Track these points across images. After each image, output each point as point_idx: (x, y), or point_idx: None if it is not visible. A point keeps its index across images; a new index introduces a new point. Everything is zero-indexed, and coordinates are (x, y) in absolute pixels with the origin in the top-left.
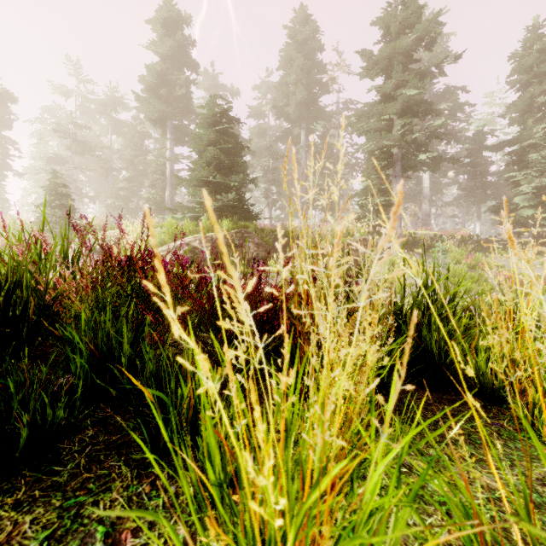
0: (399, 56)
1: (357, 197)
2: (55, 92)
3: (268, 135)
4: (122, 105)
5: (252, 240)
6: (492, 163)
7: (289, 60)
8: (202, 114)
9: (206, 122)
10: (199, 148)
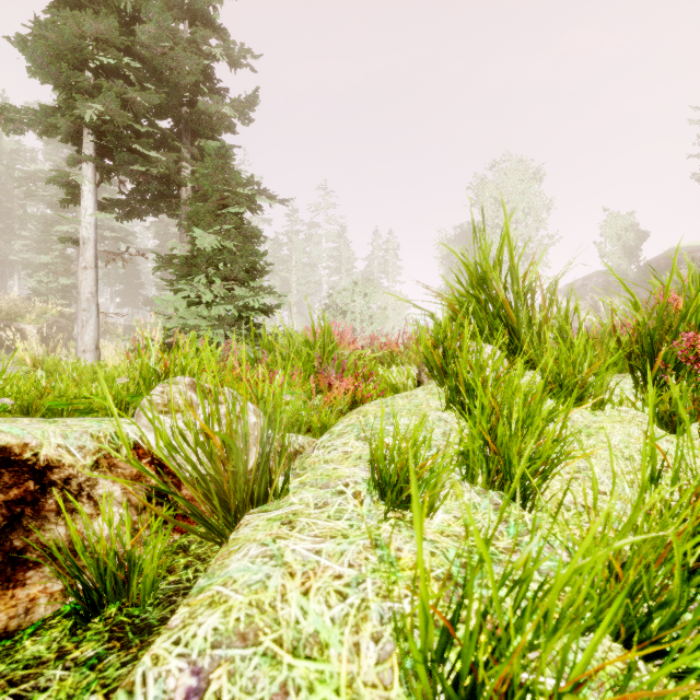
0: None
1: (31, 269)
2: None
3: None
4: None
5: None
6: None
7: None
8: None
9: None
10: None
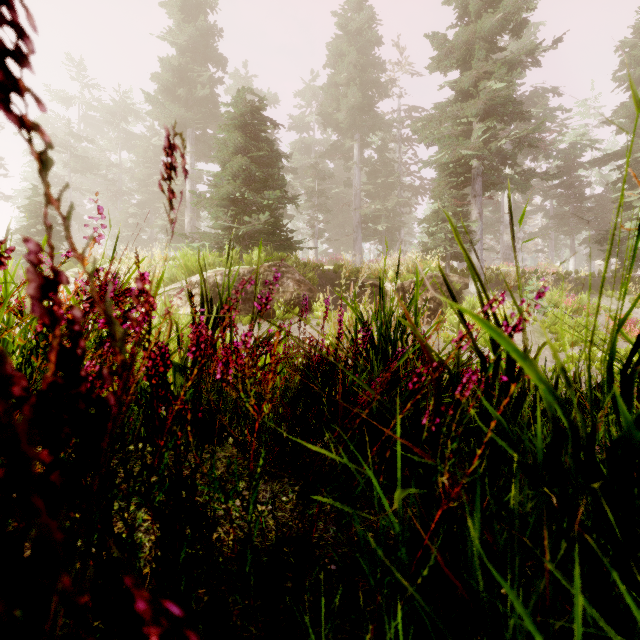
0: (480, 42)
1: (426, 223)
2: (53, 99)
3: (313, 151)
4: (134, 114)
5: (292, 275)
6: (589, 184)
7: (339, 55)
8: (227, 112)
9: (232, 123)
10: (222, 157)
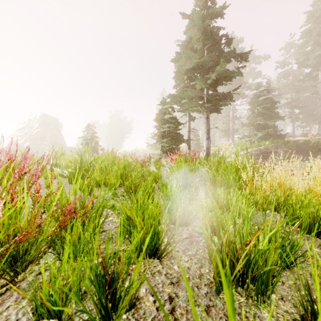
0: None
1: None
2: None
3: (291, 75)
4: None
5: (282, 148)
6: None
7: (308, 31)
8: (254, 94)
9: (256, 96)
10: (252, 109)
